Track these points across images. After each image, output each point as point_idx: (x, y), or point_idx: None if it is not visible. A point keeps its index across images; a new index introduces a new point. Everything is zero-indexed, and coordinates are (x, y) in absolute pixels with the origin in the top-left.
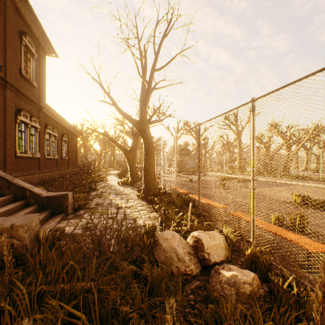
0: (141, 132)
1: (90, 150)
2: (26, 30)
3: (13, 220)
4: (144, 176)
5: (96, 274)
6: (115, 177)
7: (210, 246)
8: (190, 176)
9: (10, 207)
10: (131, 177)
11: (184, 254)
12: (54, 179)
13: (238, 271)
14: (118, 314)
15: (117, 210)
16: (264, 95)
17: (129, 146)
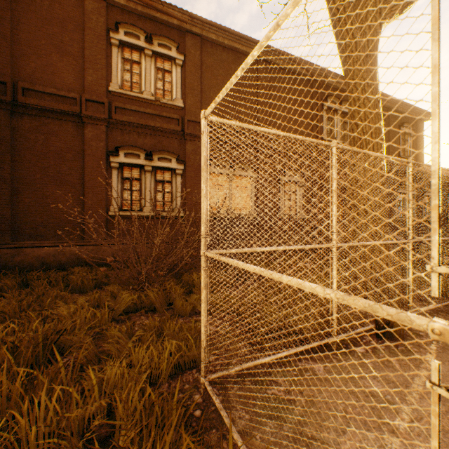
0: None
1: None
2: (403, 119)
3: None
4: None
5: None
6: None
7: None
8: None
9: None
10: None
11: None
12: None
13: None
14: None
15: None
16: None
17: None
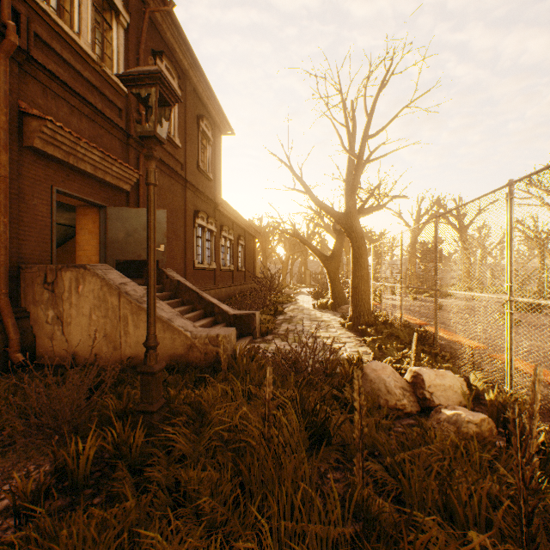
0: (348, 230)
1: (270, 256)
2: (202, 112)
3: (217, 331)
4: (351, 295)
5: (296, 387)
6: (307, 298)
7: (435, 385)
8: (442, 300)
9: (204, 322)
10: (332, 298)
11: (395, 386)
12: (230, 297)
13: (464, 410)
14: (317, 413)
15: (312, 339)
16: (525, 177)
17: (329, 248)
